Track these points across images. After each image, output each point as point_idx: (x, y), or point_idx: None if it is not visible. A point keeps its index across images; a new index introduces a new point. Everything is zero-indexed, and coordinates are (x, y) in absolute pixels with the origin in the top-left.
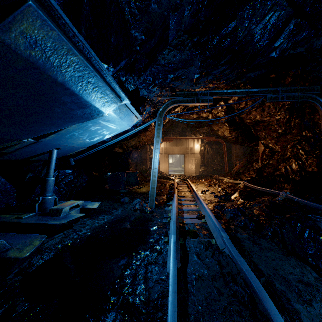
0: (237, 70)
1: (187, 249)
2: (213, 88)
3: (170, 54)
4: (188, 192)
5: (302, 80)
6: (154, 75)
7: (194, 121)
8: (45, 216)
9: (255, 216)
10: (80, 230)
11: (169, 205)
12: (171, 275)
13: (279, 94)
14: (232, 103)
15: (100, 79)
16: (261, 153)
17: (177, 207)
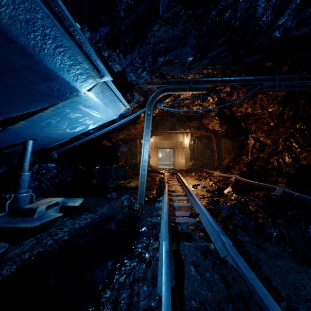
0: (235, 53)
1: (182, 257)
2: (206, 76)
3: (161, 30)
4: (179, 187)
5: (300, 69)
6: (143, 57)
7: (184, 115)
8: (16, 216)
9: (252, 212)
10: (56, 233)
11: (160, 200)
12: (164, 307)
13: (277, 82)
14: (226, 92)
15: (65, 34)
16: (251, 147)
17: (168, 203)
